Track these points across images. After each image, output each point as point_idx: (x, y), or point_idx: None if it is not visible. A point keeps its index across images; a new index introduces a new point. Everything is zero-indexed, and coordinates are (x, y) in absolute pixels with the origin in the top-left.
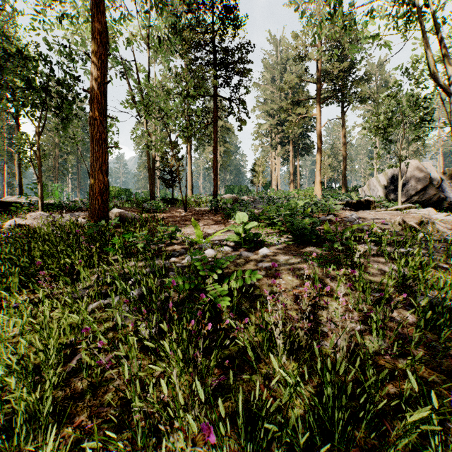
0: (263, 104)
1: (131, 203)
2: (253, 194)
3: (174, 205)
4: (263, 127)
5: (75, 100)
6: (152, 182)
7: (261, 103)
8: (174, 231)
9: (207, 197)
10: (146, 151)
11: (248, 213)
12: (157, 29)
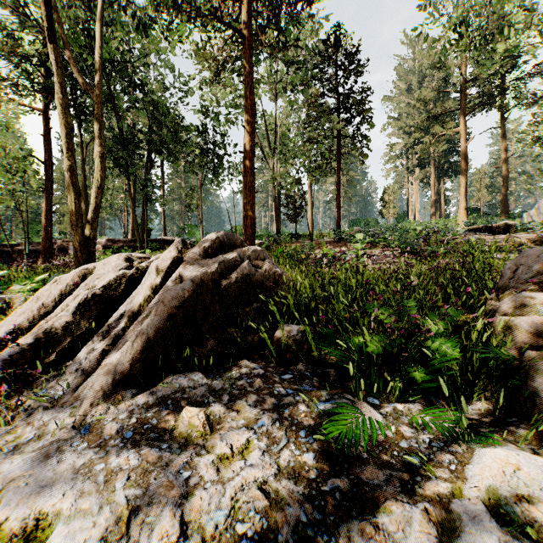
0: (396, 120)
1: (259, 238)
2: (380, 227)
3: (298, 239)
4: (396, 147)
5: (223, 156)
6: (277, 219)
7: (394, 119)
8: (312, 246)
9: (329, 230)
10: (273, 190)
11: (367, 237)
12: (282, 74)
